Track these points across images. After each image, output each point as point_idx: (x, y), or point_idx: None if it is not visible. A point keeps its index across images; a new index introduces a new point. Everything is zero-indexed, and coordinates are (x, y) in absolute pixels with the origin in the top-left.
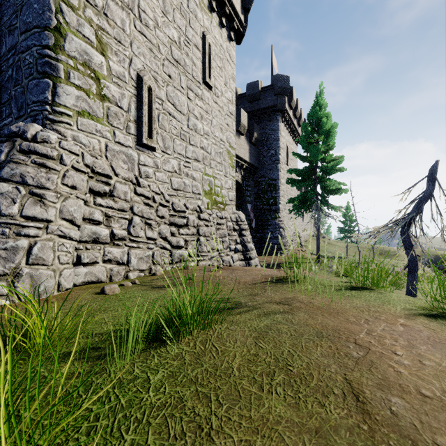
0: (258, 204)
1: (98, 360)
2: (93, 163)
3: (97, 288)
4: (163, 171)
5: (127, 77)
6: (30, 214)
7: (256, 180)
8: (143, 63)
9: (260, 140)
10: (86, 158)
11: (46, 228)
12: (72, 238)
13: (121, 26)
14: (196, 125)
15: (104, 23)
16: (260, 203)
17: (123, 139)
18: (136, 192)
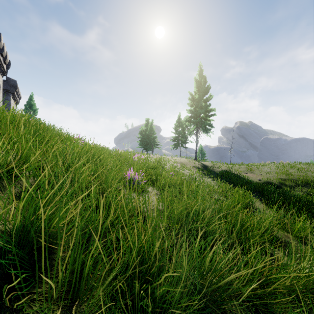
0: None
1: None
2: None
3: None
4: None
5: None
6: None
7: None
8: None
9: None
10: None
11: None
12: None
13: None
14: None
15: None
16: None
17: None
18: None
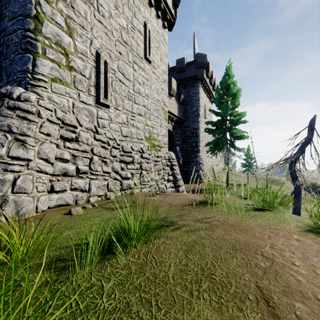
0: (184, 146)
1: (63, 270)
2: (63, 116)
3: (65, 210)
4: (115, 123)
5: (89, 53)
6: (15, 155)
7: (183, 129)
8: (101, 43)
9: (186, 100)
10: (58, 113)
11: (27, 165)
12: (47, 173)
13: (84, 15)
14: (139, 89)
15: (72, 13)
16: (185, 146)
17: (86, 99)
18: (95, 138)
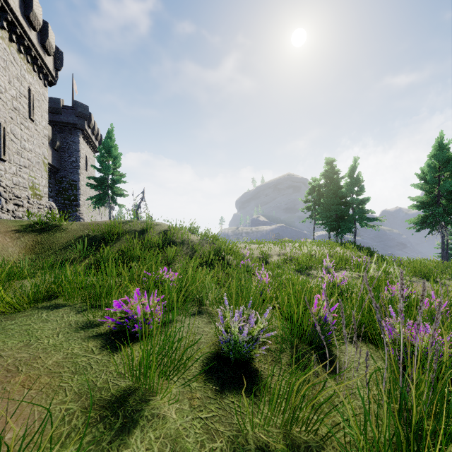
0: (59, 199)
1: None
2: None
3: None
4: (9, 173)
5: None
6: None
7: (58, 179)
8: (0, 113)
9: (62, 147)
10: None
11: None
12: None
13: None
14: (25, 145)
15: None
16: (61, 199)
17: None
18: (1, 185)
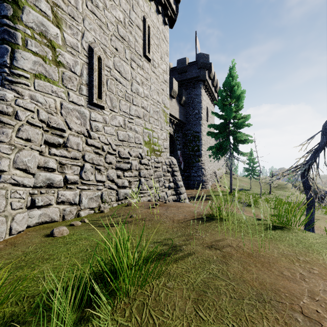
0: (185, 150)
1: None
2: (49, 119)
3: (48, 229)
4: (111, 126)
5: (80, 47)
6: None
7: (184, 133)
8: (94, 37)
9: (187, 102)
10: (41, 114)
11: None
12: (25, 185)
13: (75, 4)
14: (138, 89)
15: (59, 1)
16: (187, 150)
17: (76, 98)
18: (87, 143)
